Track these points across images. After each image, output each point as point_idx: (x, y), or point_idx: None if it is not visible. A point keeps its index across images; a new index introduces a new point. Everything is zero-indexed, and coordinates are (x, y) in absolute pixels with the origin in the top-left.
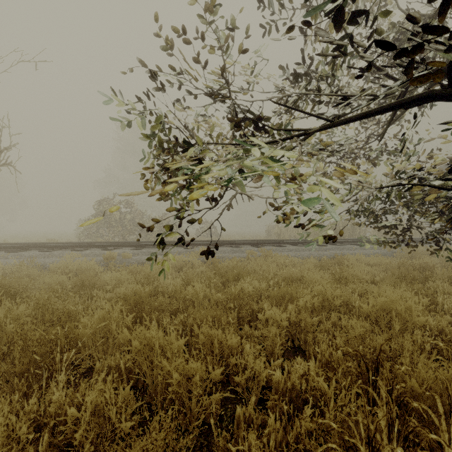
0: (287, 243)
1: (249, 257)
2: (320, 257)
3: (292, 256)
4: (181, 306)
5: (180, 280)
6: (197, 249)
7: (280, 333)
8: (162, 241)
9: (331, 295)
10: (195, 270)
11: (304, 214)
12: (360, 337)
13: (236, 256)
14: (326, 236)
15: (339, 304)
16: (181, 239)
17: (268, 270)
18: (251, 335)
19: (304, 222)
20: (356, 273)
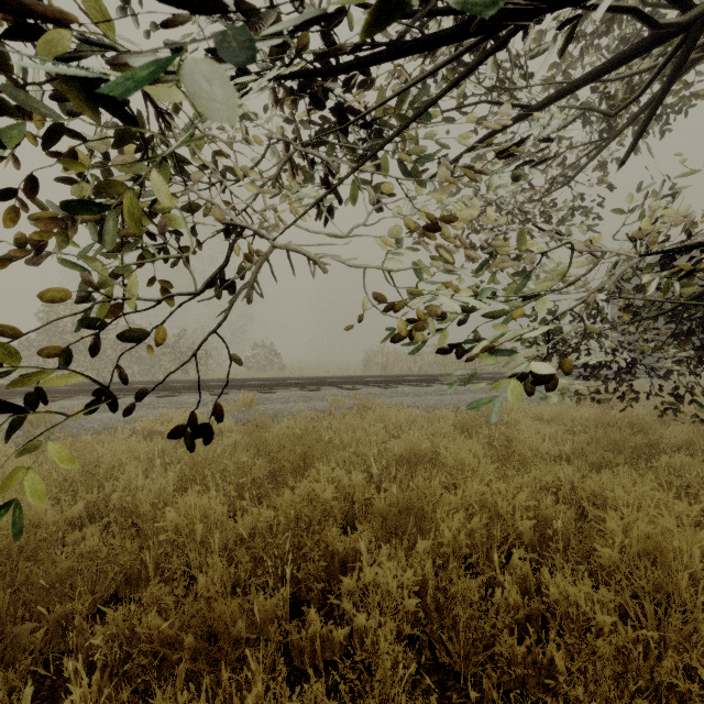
0: (400, 381)
1: (333, 410)
2: (457, 406)
3: (409, 405)
4: (152, 556)
5: (174, 474)
6: (235, 396)
7: (399, 630)
8: (9, 405)
9: (507, 506)
10: (222, 441)
11: (458, 322)
12: (618, 655)
13: (310, 407)
14: (523, 378)
15: (528, 529)
16: (105, 391)
17: (367, 440)
18: (324, 639)
19: (460, 343)
20: (536, 444)
